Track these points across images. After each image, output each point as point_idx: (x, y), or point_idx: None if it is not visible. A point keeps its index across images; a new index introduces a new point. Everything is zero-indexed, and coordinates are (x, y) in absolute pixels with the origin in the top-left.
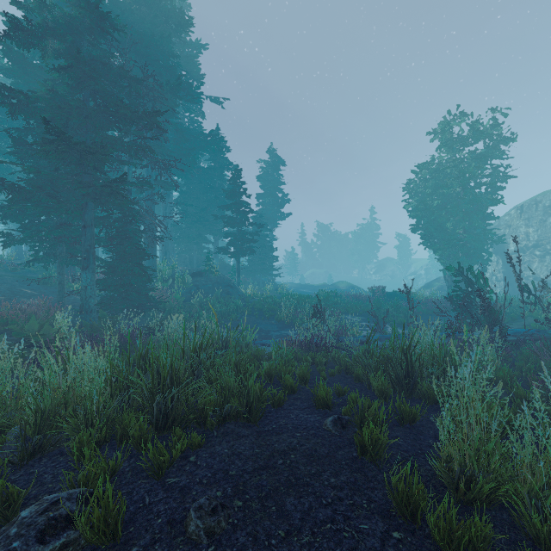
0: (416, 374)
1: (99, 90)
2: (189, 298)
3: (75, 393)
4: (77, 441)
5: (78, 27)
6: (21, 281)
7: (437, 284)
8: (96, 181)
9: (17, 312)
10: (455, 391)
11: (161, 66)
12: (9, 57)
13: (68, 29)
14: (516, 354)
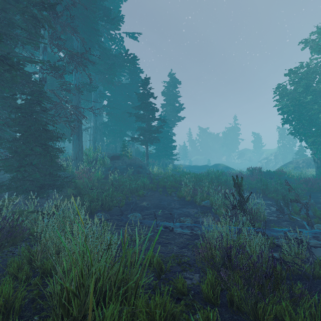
0: None
1: None
2: (108, 176)
3: None
4: None
5: None
6: None
7: (291, 165)
8: None
9: None
10: None
11: None
12: None
13: None
14: None
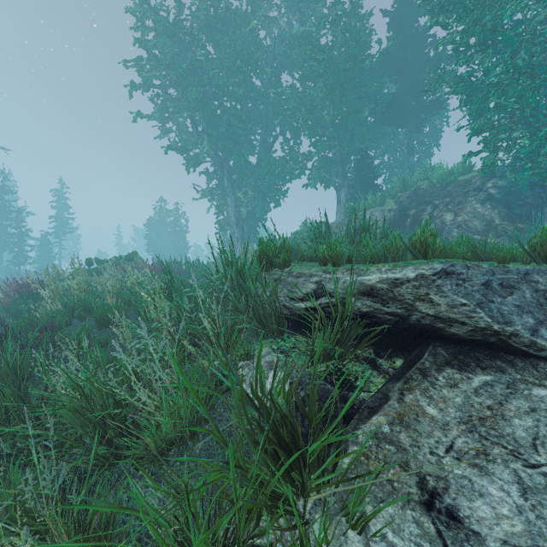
0: None
1: None
2: None
3: None
4: None
5: None
6: None
7: None
8: None
9: None
10: None
11: None
12: None
13: None
14: None
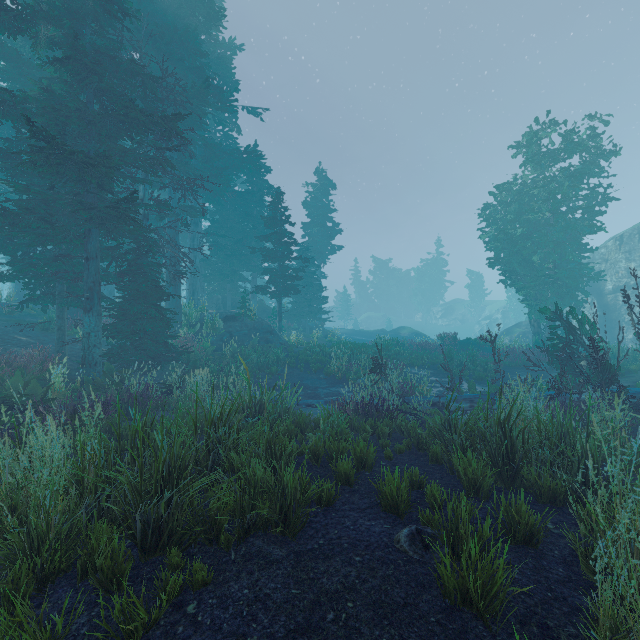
0: (520, 457)
1: (106, 90)
2: (221, 347)
3: (28, 491)
4: (10, 578)
5: (79, 11)
6: (17, 327)
7: (518, 330)
8: (102, 202)
9: (2, 366)
10: (629, 514)
11: (186, 67)
12: (1, 53)
13: (67, 14)
14: (635, 421)
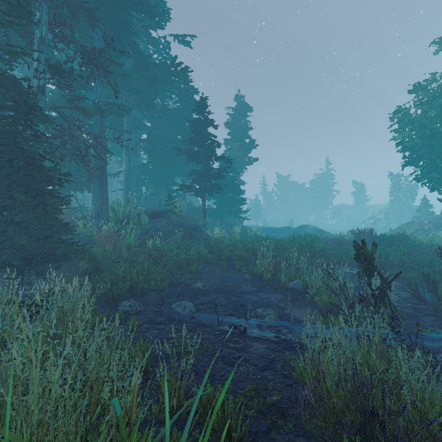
0: None
1: None
2: (146, 241)
3: None
4: None
5: None
6: None
7: (412, 227)
8: None
9: None
10: None
11: None
12: None
13: None
14: None
